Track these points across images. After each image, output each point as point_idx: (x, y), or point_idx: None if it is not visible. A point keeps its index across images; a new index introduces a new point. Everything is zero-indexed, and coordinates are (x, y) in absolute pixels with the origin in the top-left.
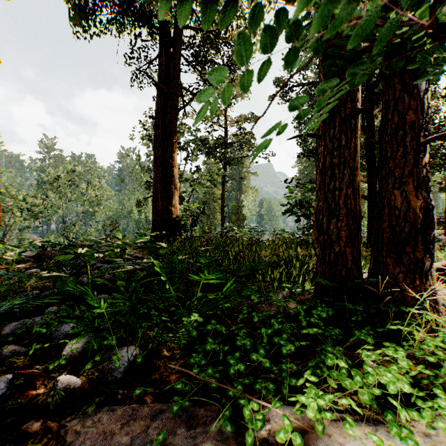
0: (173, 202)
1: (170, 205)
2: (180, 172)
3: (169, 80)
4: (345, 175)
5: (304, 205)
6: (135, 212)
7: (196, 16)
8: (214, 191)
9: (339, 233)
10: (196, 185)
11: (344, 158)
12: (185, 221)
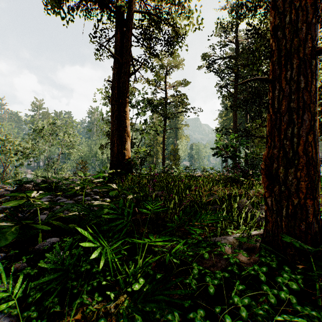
0: (126, 146)
1: (123, 149)
2: (132, 124)
3: (123, 52)
4: (305, 121)
5: (229, 149)
6: (99, 153)
7: (144, 3)
8: (157, 138)
9: (298, 183)
10: (144, 133)
11: (303, 102)
12: (135, 162)
